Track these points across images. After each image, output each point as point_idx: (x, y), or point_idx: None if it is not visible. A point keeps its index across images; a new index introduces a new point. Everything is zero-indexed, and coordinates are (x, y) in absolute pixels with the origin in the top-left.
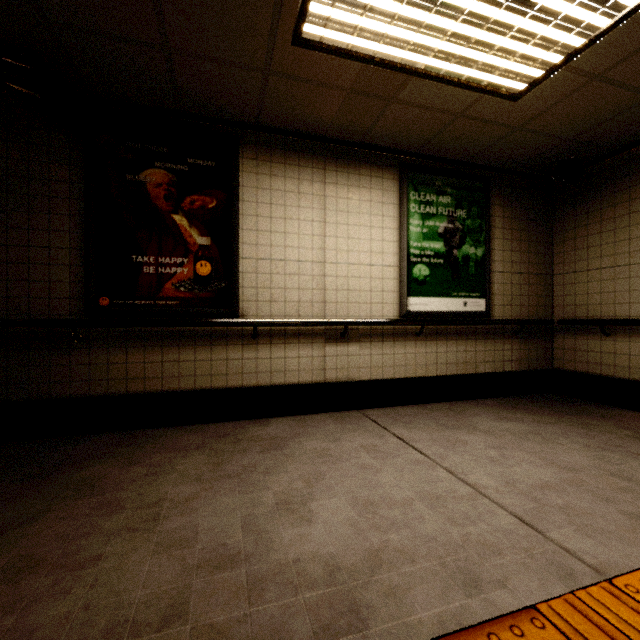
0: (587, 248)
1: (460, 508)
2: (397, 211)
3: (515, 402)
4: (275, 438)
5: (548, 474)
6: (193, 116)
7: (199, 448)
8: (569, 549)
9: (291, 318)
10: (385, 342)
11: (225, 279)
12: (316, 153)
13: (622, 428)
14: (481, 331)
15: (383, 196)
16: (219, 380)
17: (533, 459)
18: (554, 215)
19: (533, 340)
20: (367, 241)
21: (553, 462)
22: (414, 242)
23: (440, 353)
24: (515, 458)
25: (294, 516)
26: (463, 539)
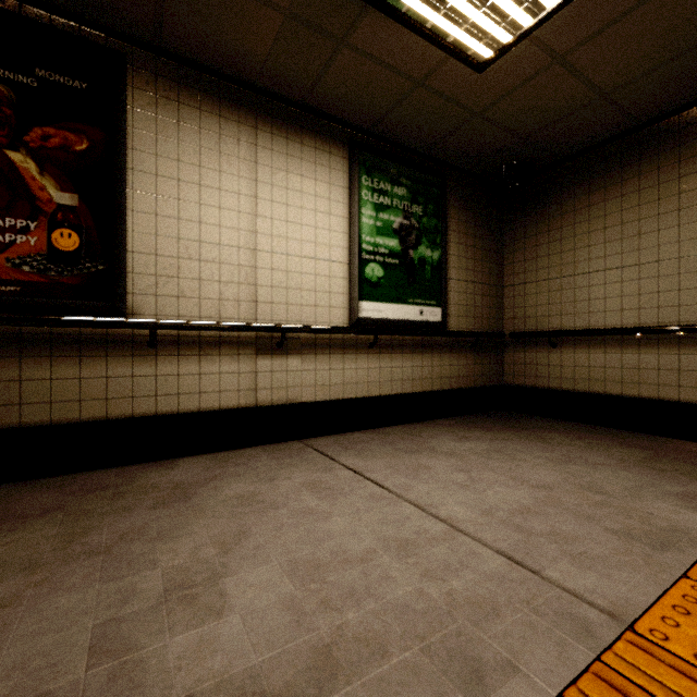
0: (536, 259)
1: (436, 554)
2: (347, 197)
3: (471, 421)
4: (181, 485)
5: (523, 495)
6: (47, 6)
7: (47, 512)
8: (574, 590)
9: (209, 321)
10: (333, 355)
11: (104, 259)
12: (244, 105)
13: (574, 439)
14: (437, 344)
15: (331, 176)
16: (94, 408)
17: (503, 480)
18: (505, 224)
19: (486, 354)
20: (311, 228)
21: (524, 481)
22: (367, 236)
23: (395, 368)
24: (485, 480)
25: (194, 608)
26: (448, 601)
